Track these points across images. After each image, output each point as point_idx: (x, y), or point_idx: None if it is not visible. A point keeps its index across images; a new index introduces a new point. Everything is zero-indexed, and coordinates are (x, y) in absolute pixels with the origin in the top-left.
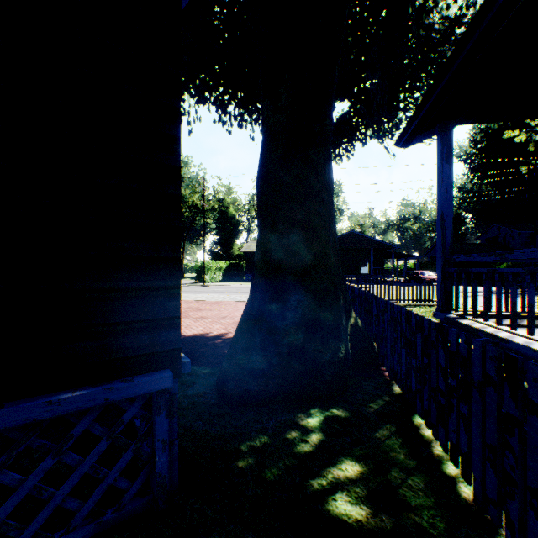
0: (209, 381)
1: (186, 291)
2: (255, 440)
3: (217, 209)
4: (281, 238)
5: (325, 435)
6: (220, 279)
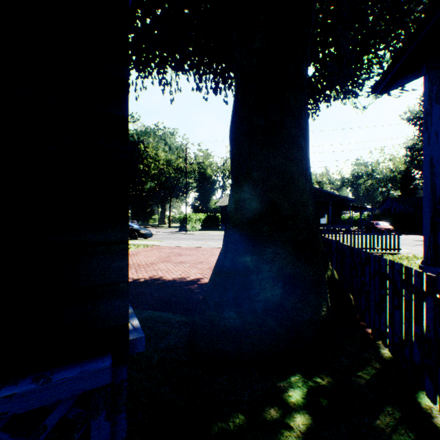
0: (182, 331)
1: (171, 238)
2: (228, 421)
3: (197, 171)
4: (255, 186)
5: (313, 419)
6: (199, 228)
